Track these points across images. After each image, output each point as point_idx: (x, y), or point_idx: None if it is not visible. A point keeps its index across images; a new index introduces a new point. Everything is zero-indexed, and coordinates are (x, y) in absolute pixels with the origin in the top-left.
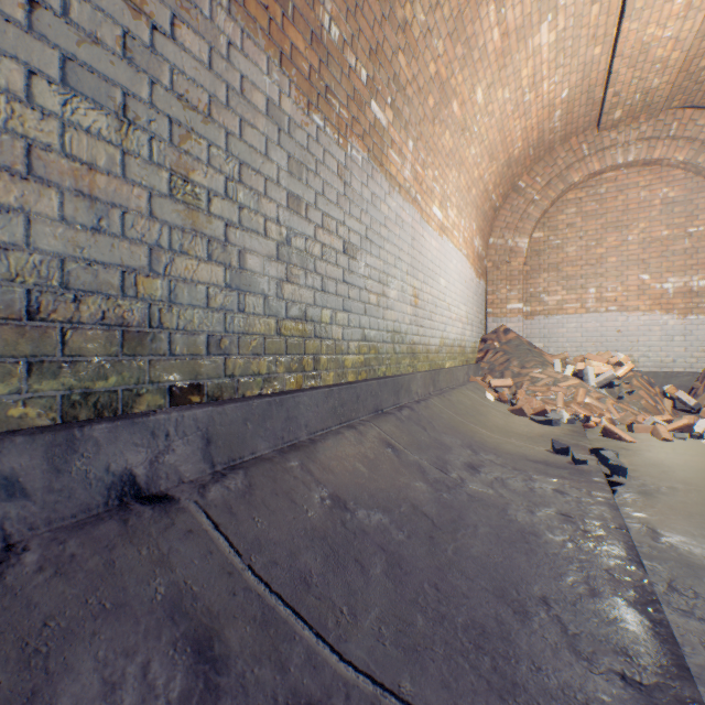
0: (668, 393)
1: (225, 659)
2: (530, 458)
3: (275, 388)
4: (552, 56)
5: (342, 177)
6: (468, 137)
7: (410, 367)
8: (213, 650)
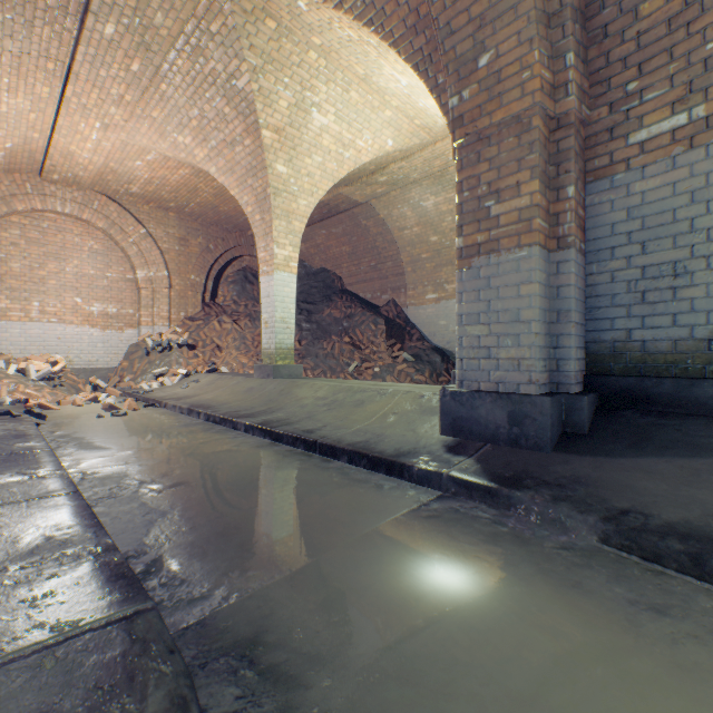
0: (93, 382)
1: None
2: None
3: None
4: None
5: None
6: None
7: None
8: None
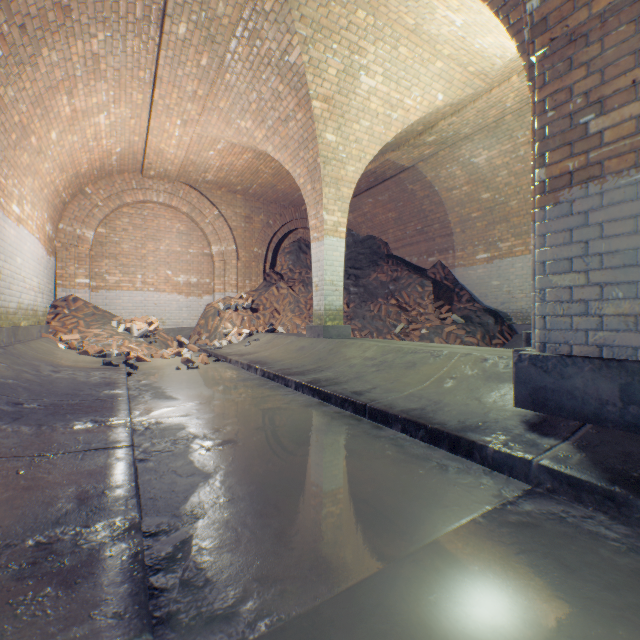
0: (179, 339)
1: None
2: (91, 368)
3: None
4: (109, 130)
5: None
6: (44, 157)
7: None
8: None
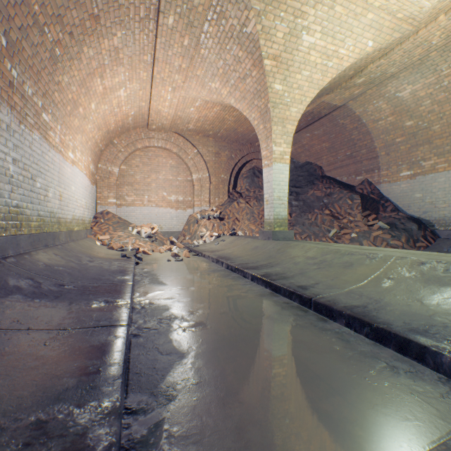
0: (171, 239)
1: (39, 280)
2: (113, 259)
3: (9, 233)
4: (126, 100)
5: (31, 148)
6: (88, 121)
7: (58, 229)
8: (35, 280)
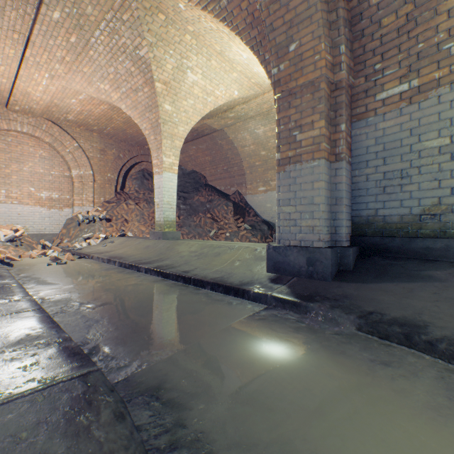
0: (42, 243)
1: None
2: None
3: None
4: None
5: None
6: None
7: None
8: None
